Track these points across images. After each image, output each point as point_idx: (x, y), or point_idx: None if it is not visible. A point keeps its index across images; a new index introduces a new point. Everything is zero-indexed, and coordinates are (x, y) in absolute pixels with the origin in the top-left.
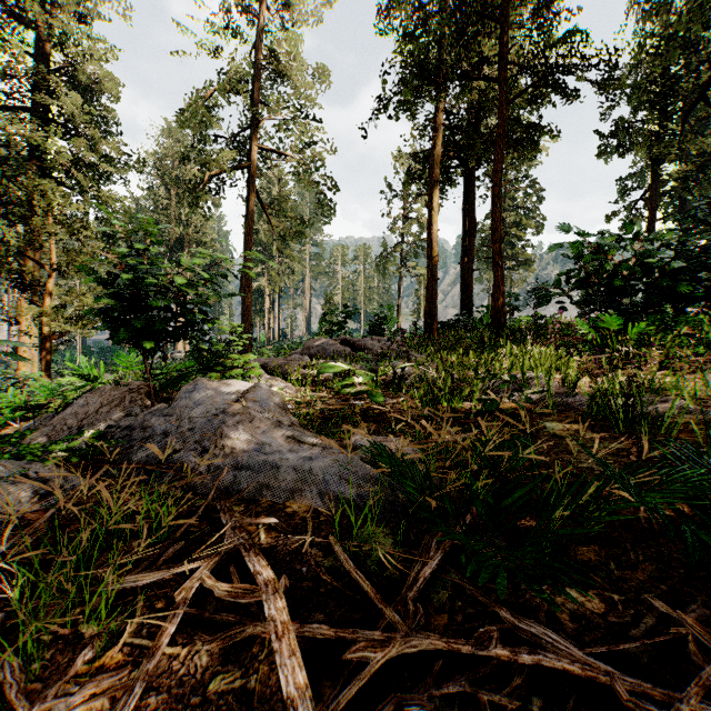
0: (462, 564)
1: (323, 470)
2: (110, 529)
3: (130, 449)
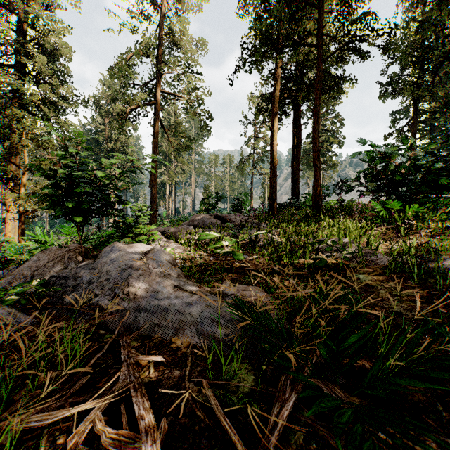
0: (312, 402)
1: (200, 314)
2: (38, 360)
3: (64, 293)
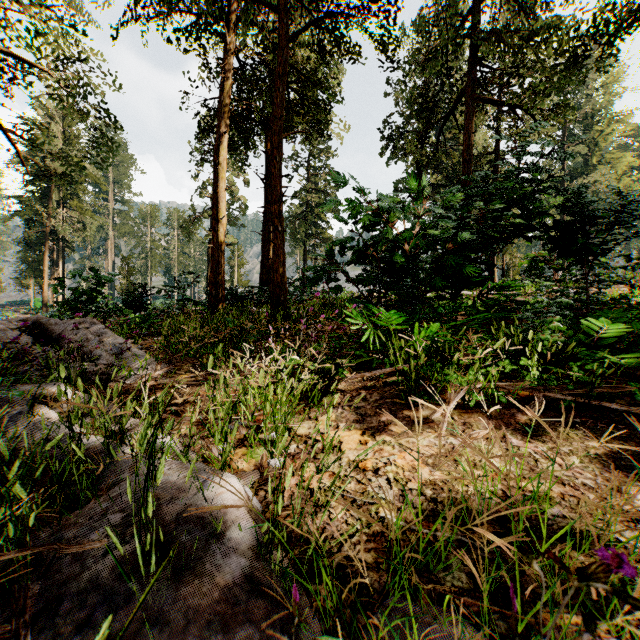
0: None
1: None
2: None
3: None
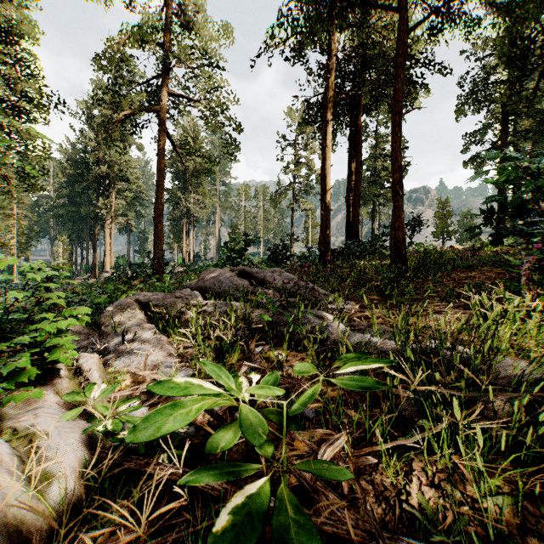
0: None
1: None
2: None
3: None
